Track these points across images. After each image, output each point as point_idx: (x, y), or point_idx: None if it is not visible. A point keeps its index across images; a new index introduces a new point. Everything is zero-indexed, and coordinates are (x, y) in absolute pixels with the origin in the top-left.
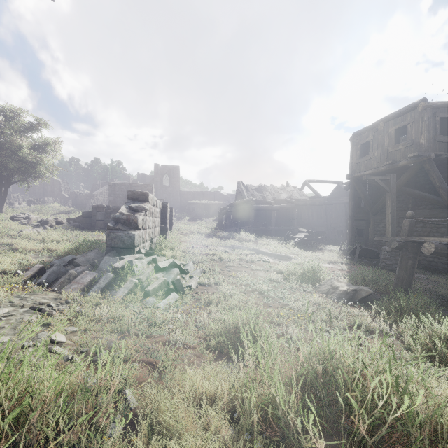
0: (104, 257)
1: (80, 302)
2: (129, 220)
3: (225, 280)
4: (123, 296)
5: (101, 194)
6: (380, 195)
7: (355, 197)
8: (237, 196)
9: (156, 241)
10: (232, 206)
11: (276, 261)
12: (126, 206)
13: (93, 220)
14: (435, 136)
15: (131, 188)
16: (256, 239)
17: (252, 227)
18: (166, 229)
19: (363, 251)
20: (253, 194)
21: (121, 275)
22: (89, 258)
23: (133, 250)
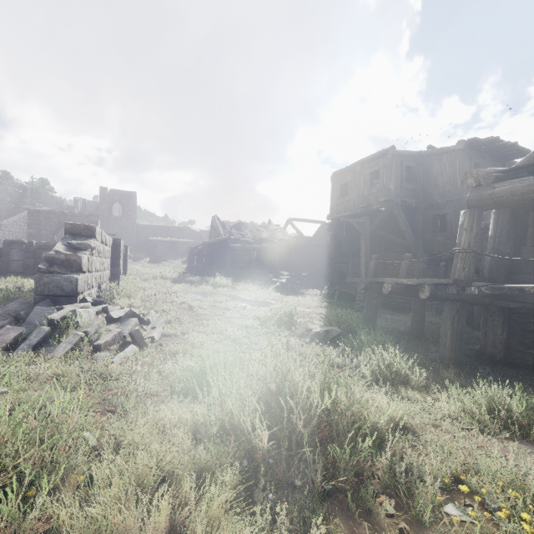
0: (35, 307)
1: (4, 362)
2: (70, 260)
3: (194, 329)
4: (65, 352)
5: (15, 224)
6: (358, 237)
7: (336, 239)
8: (212, 233)
9: (105, 287)
10: (205, 246)
11: (254, 307)
12: (63, 243)
13: (5, 261)
14: (402, 183)
15: (64, 218)
16: (233, 284)
17: (229, 271)
18: (119, 273)
19: (342, 294)
20: (231, 231)
21: (61, 328)
22: (11, 310)
23: (75, 299)
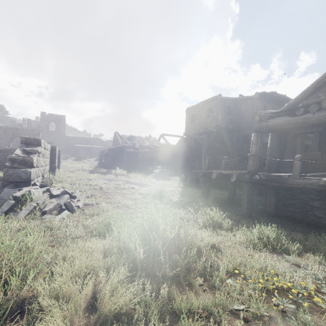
0: (4, 189)
1: None
2: (25, 160)
3: (103, 201)
4: (25, 215)
5: None
6: (201, 146)
7: (189, 147)
8: (114, 142)
9: (46, 176)
10: (110, 150)
11: (139, 187)
12: (20, 149)
13: None
14: (225, 116)
15: (17, 132)
16: (127, 174)
17: (125, 165)
18: (55, 167)
19: (191, 179)
20: (126, 141)
21: (21, 201)
22: None
23: (29, 183)
